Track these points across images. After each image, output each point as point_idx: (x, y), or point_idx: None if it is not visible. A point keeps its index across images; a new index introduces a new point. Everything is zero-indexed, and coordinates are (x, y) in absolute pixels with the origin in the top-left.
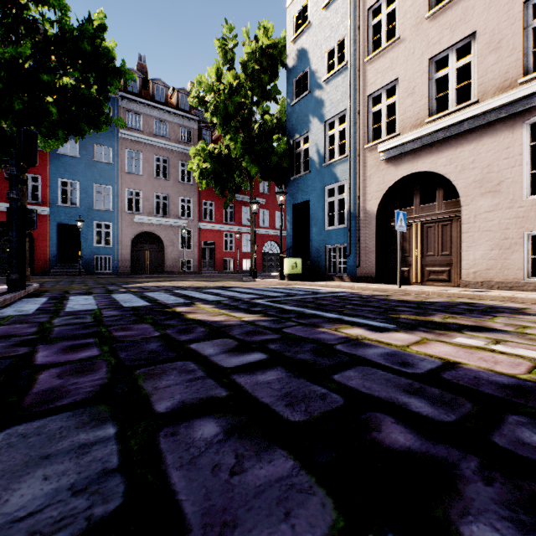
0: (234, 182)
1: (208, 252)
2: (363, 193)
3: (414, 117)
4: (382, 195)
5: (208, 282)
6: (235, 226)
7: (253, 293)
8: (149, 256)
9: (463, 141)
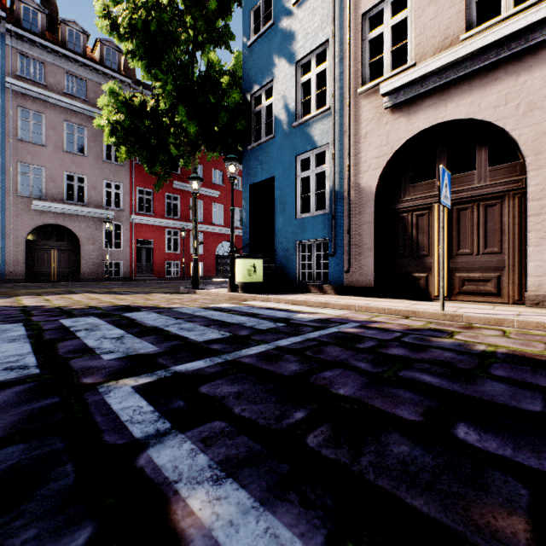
0: (171, 155)
1: (144, 253)
2: (355, 162)
3: (441, 35)
4: (385, 162)
5: (118, 296)
6: (181, 222)
7: (156, 331)
8: (57, 257)
9: (531, 63)
